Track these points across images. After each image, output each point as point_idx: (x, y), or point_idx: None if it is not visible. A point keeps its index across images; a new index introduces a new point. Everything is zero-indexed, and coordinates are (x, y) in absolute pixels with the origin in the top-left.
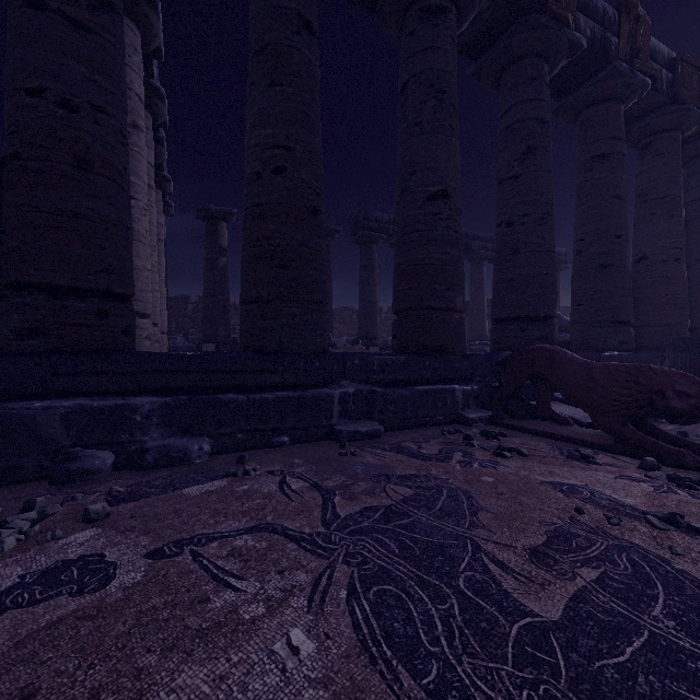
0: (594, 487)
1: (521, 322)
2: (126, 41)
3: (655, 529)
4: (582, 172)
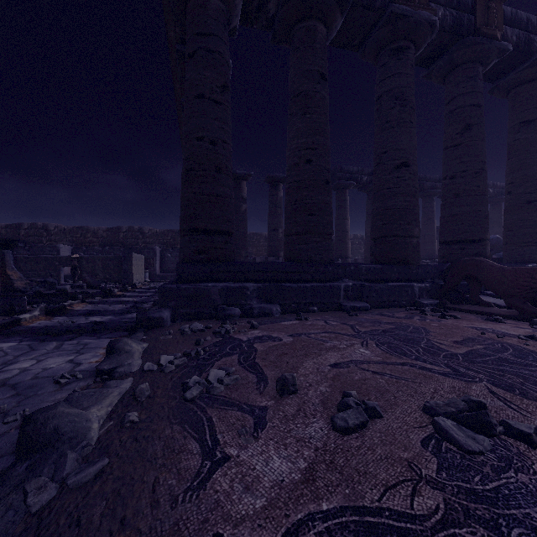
0: (496, 329)
1: (461, 243)
2: None
3: (521, 340)
4: (512, 134)
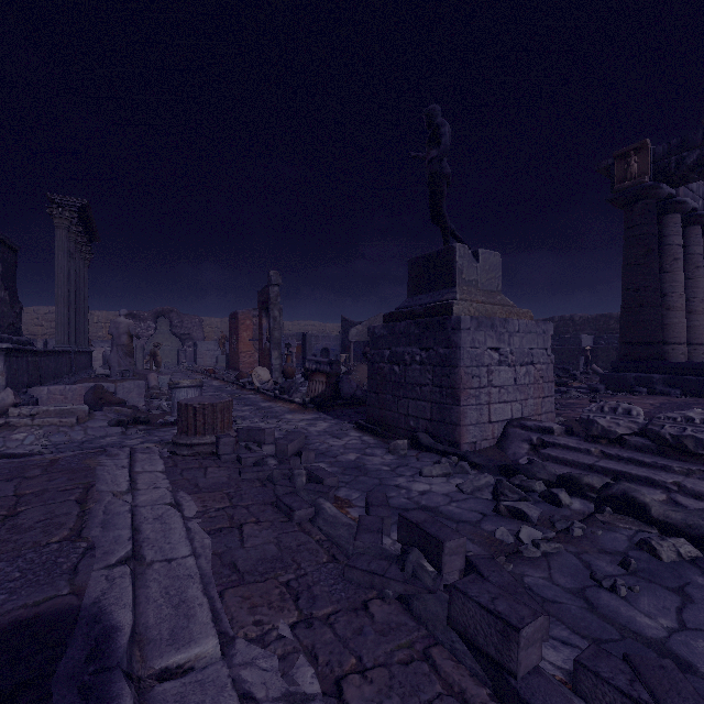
0: None
1: None
2: (670, 225)
3: None
4: None
